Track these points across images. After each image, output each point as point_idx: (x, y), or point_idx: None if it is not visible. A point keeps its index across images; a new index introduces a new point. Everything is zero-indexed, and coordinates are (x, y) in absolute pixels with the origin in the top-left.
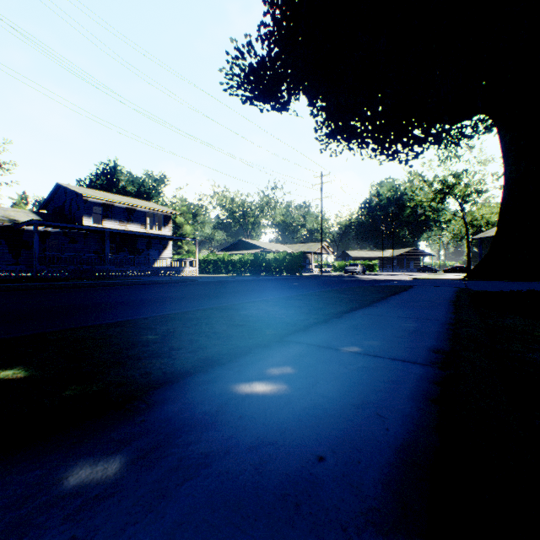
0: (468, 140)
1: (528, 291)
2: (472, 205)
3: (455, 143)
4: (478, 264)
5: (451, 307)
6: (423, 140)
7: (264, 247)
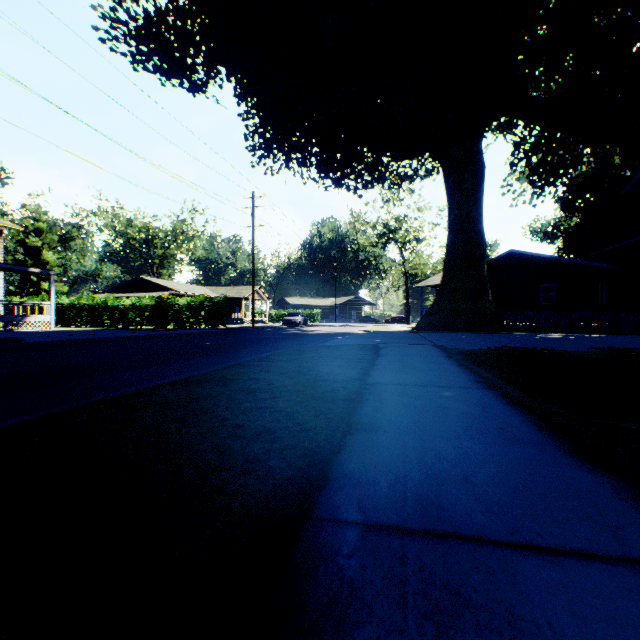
0: (410, 183)
1: (509, 349)
2: (411, 253)
3: (398, 185)
4: (426, 314)
5: (526, 413)
6: (373, 167)
7: (176, 289)
